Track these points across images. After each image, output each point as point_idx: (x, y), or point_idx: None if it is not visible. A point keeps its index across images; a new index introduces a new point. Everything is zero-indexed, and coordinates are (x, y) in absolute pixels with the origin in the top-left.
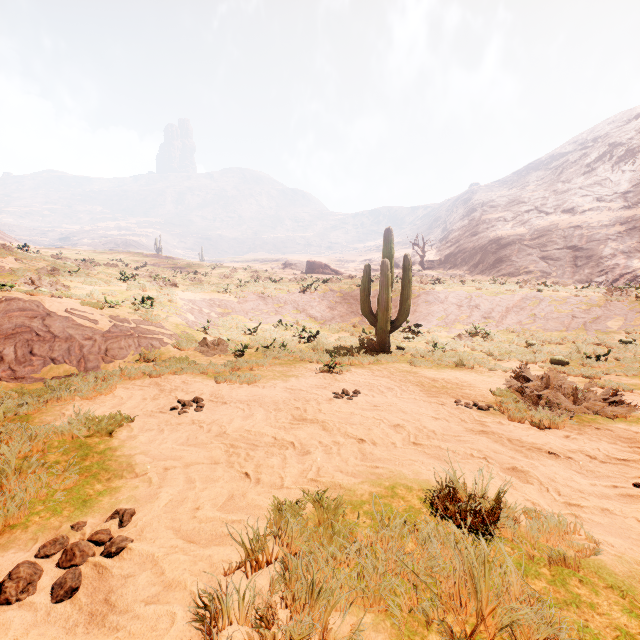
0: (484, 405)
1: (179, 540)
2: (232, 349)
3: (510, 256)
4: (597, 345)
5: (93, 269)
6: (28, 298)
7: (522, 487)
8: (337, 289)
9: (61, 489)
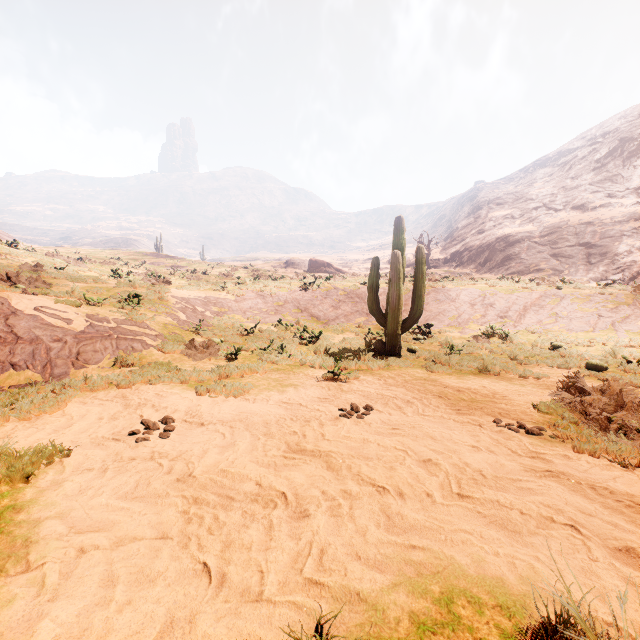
0: (535, 428)
1: None
2: (224, 352)
3: (519, 254)
4: (631, 347)
5: (84, 266)
6: None
7: None
8: (341, 287)
9: None
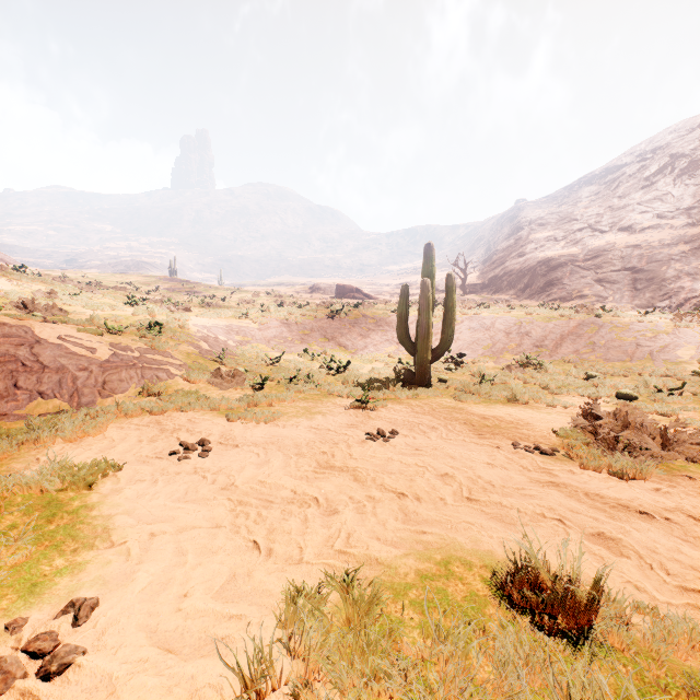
0: (548, 449)
1: (152, 649)
2: (250, 381)
3: (561, 279)
4: (667, 377)
5: (98, 292)
6: (15, 323)
7: (617, 563)
8: (370, 314)
9: (8, 566)
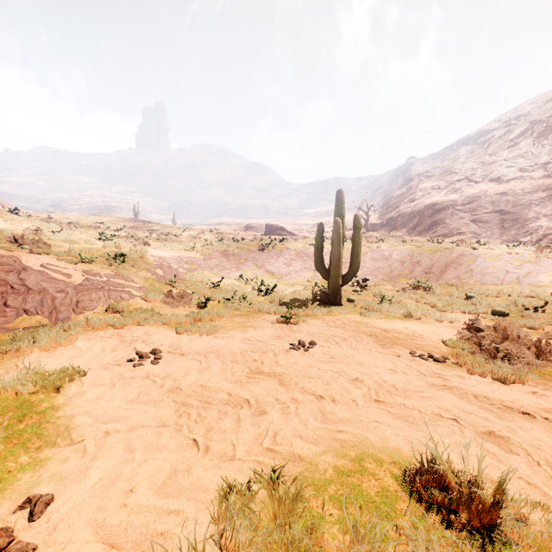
0: (440, 357)
1: (97, 545)
2: (196, 301)
3: (444, 219)
4: (531, 297)
5: (75, 230)
6: (6, 254)
7: (508, 459)
8: (292, 247)
9: None
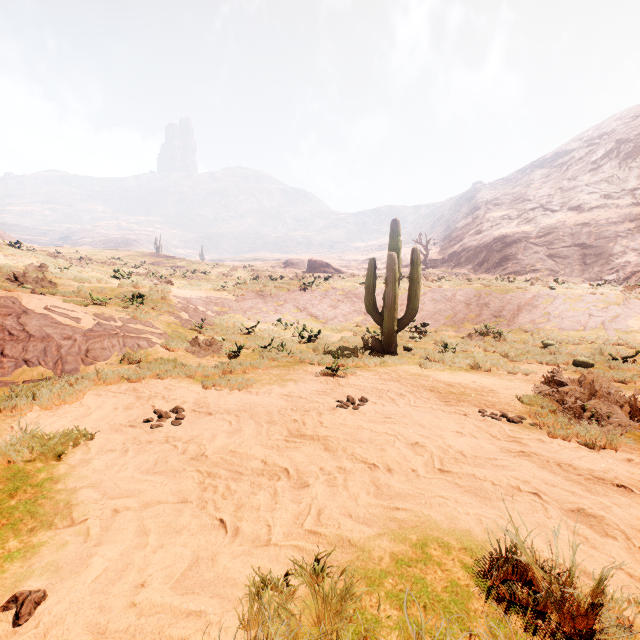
0: (515, 417)
1: None
2: (226, 350)
3: (516, 254)
4: (619, 345)
5: (87, 266)
6: (4, 294)
7: (604, 545)
8: (339, 287)
9: None
